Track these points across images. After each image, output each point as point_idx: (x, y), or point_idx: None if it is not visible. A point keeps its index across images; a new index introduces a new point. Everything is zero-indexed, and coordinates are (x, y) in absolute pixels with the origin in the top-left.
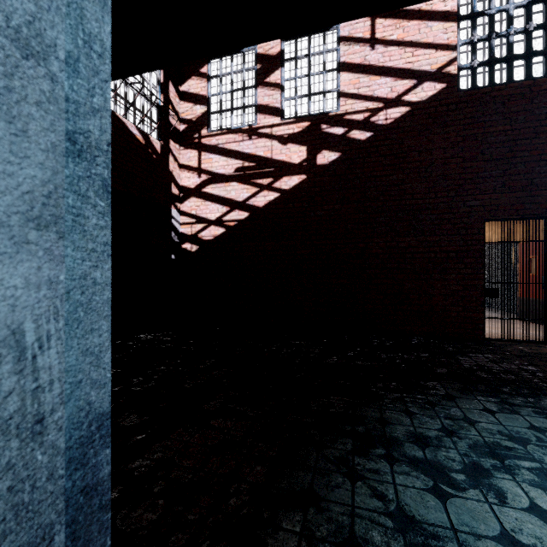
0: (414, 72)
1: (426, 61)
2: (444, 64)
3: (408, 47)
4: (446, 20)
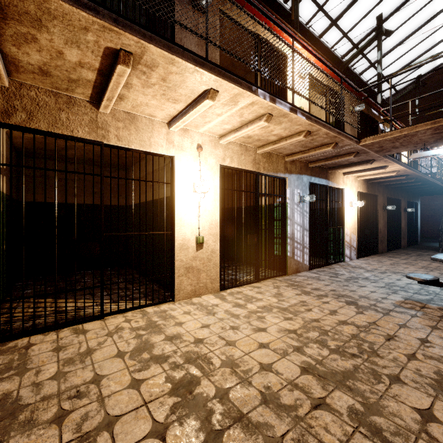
0: None
1: None
2: None
3: None
4: None
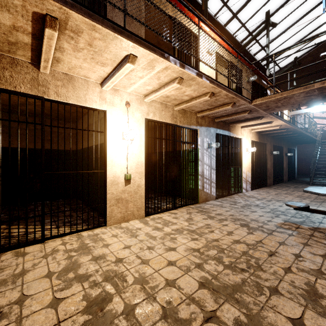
0: None
1: None
2: None
3: None
4: None
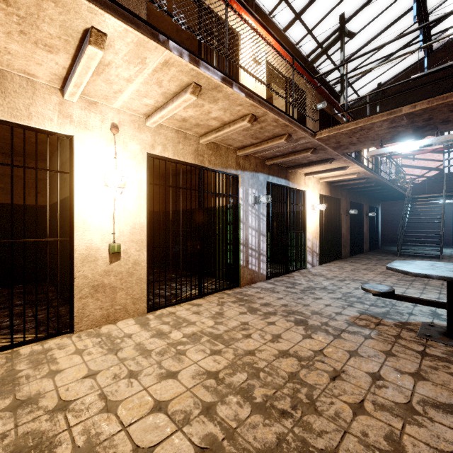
0: (428, 168)
1: (432, 165)
2: (438, 166)
3: (425, 160)
4: (439, 153)
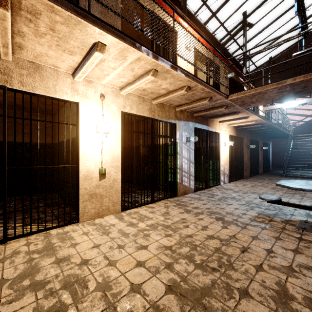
0: (305, 115)
1: (308, 113)
2: None
3: (304, 110)
4: None
